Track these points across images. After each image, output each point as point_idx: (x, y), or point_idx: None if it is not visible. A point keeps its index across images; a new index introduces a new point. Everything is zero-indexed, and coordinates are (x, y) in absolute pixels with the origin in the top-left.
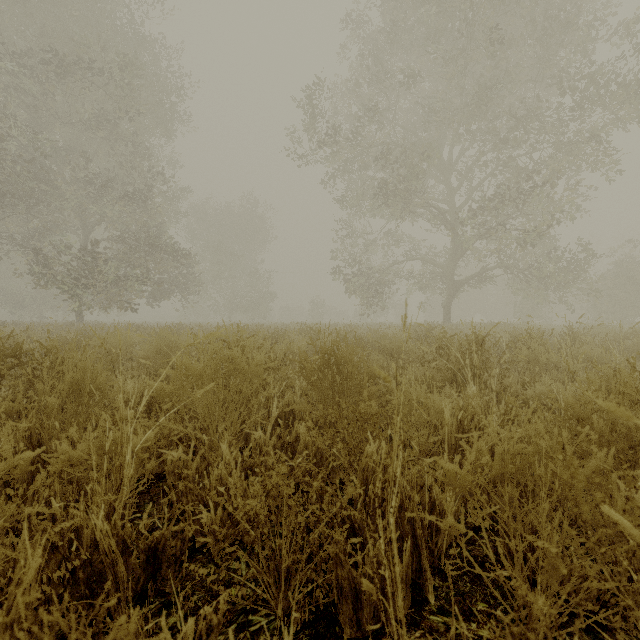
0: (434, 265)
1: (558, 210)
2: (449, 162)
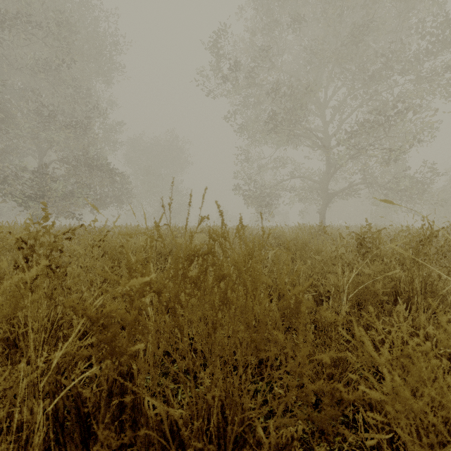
0: (312, 181)
1: (419, 131)
2: (324, 99)
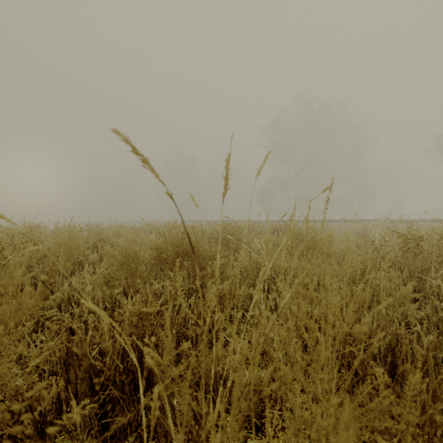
0: None
1: None
2: None
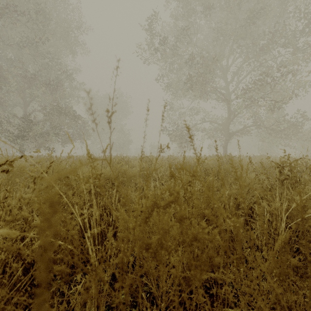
0: (217, 124)
1: (296, 87)
2: (226, 66)
